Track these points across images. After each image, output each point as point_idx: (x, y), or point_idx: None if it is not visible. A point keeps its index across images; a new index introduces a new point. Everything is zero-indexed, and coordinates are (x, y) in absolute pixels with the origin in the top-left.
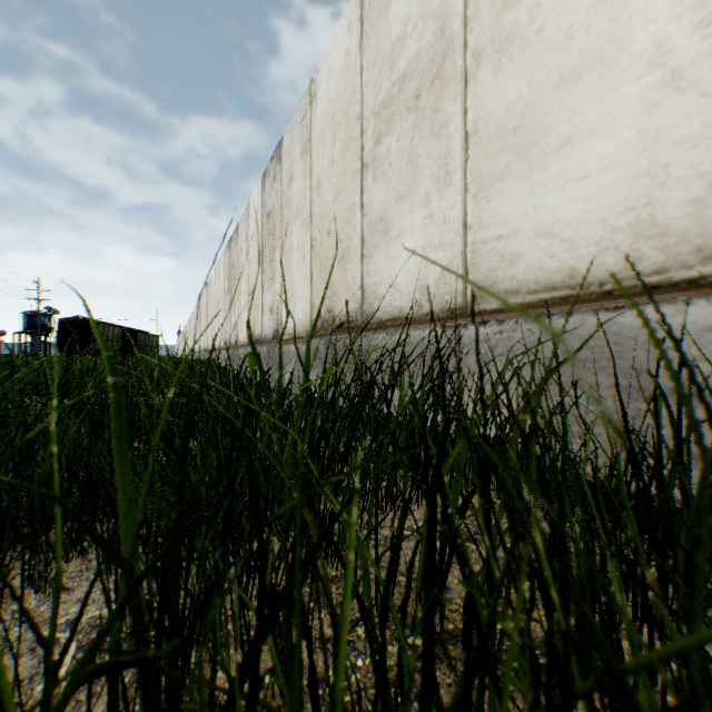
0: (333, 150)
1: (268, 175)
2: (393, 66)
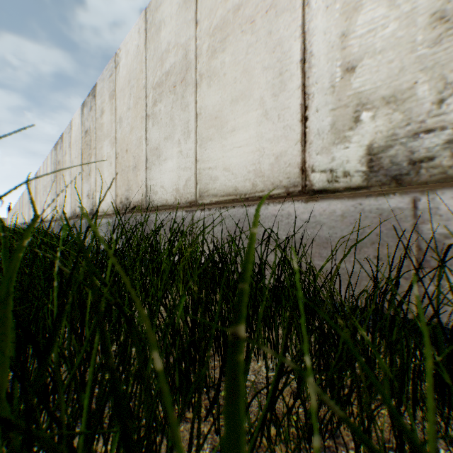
0: (129, 101)
1: (86, 105)
2: (162, 64)
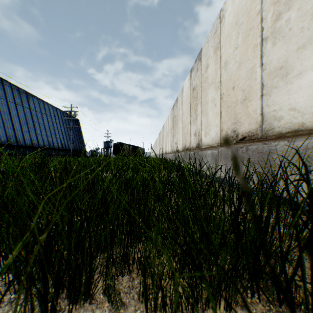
0: (236, 41)
1: (193, 70)
2: None
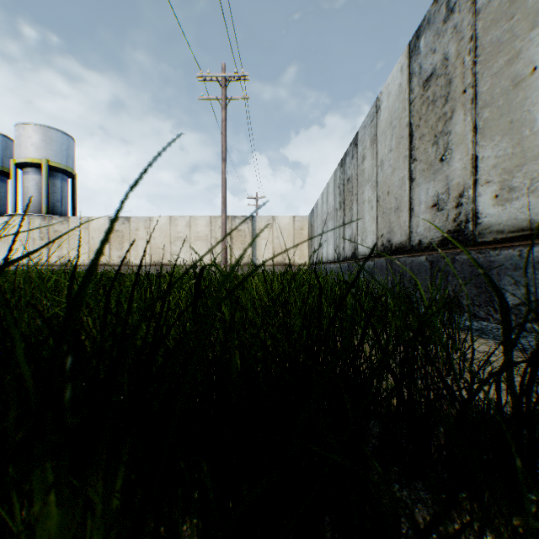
0: None
1: None
2: None
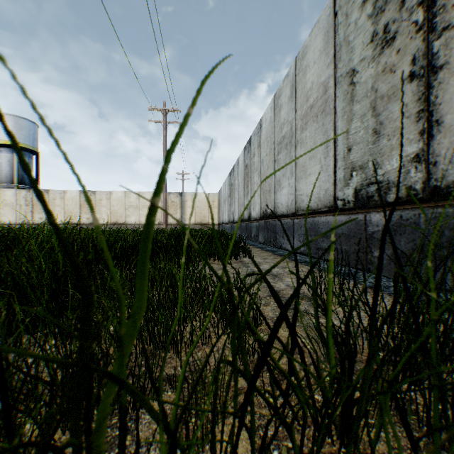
0: None
1: None
2: None
